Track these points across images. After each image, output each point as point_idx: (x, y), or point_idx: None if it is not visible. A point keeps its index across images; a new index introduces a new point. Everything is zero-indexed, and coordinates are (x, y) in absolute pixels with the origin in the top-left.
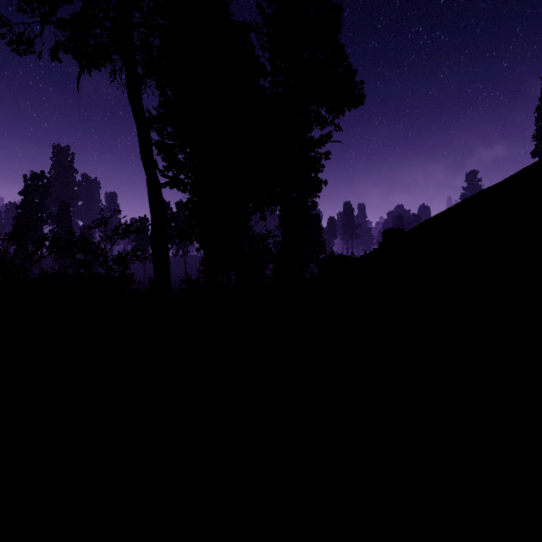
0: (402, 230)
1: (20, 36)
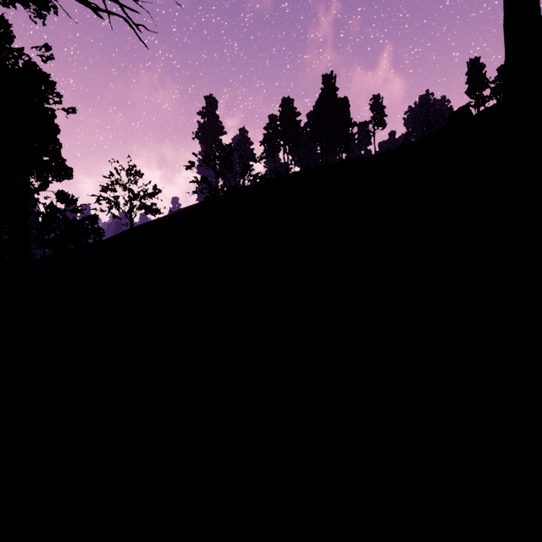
0: None
1: None
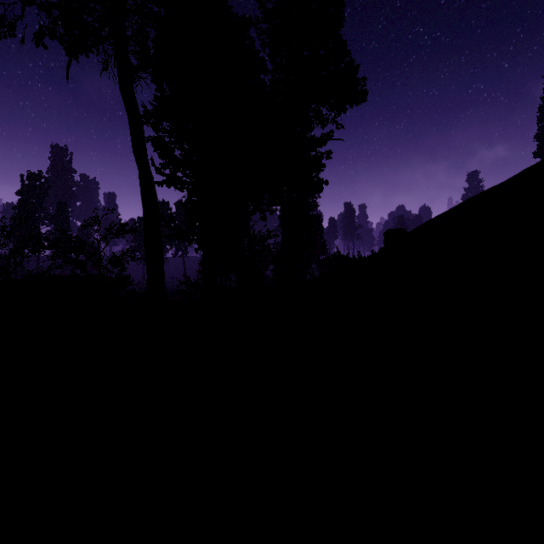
0: (404, 231)
1: (1, 19)
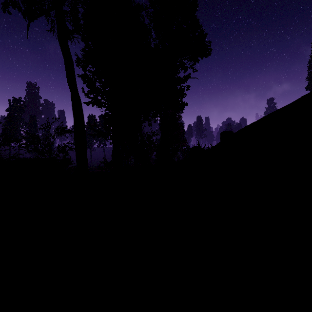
0: (232, 132)
1: None
